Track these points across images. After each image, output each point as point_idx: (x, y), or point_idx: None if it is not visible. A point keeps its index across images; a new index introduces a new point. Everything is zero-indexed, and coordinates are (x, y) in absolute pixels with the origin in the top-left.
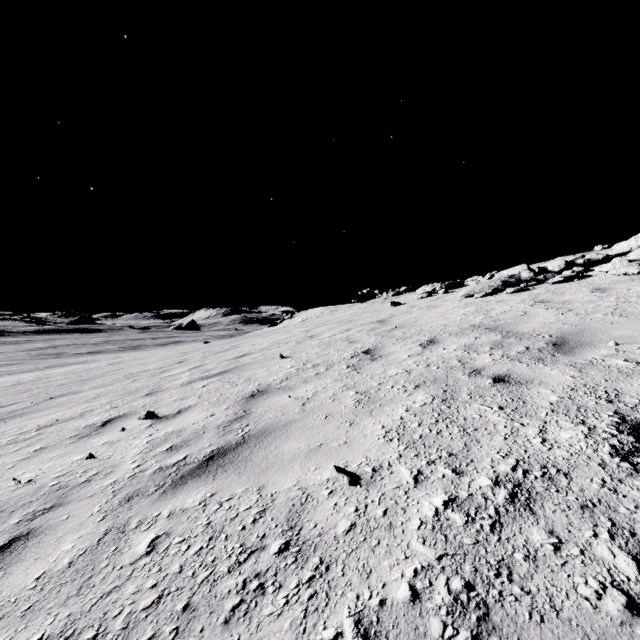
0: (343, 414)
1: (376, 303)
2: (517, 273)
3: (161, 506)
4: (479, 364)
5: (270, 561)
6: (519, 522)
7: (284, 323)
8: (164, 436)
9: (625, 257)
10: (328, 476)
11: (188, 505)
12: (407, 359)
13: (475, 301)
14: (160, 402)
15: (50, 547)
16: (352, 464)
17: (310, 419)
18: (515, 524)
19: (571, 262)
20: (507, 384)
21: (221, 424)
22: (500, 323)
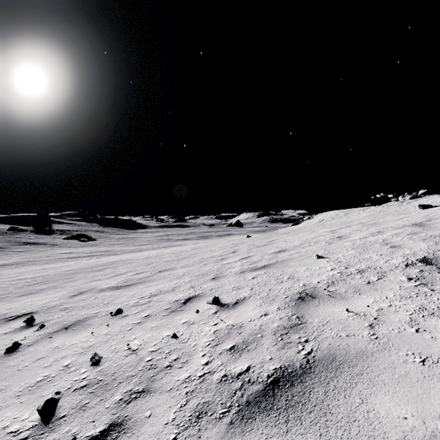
0: None
1: (392, 206)
2: None
3: None
4: None
5: None
6: None
7: (303, 223)
8: (227, 329)
9: None
10: None
11: None
12: None
13: None
14: (222, 288)
15: None
16: None
17: (395, 357)
18: None
19: None
20: None
21: (277, 329)
22: None
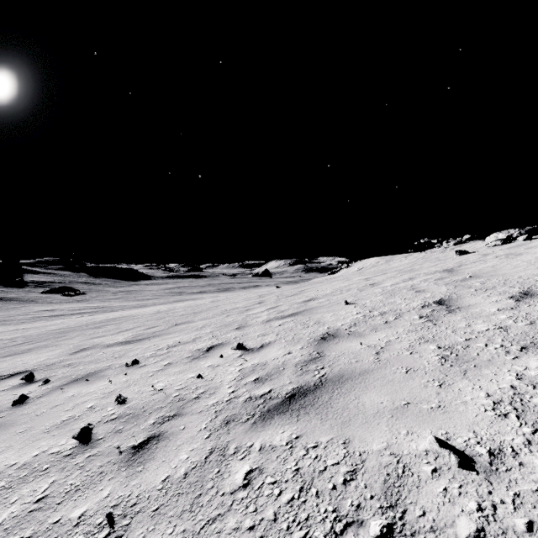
0: (427, 370)
1: (435, 252)
2: None
3: (253, 437)
4: None
5: None
6: None
7: (341, 272)
8: (251, 367)
9: None
10: (426, 447)
11: (276, 442)
12: (497, 313)
13: None
14: (247, 336)
15: (172, 453)
16: (455, 437)
17: (388, 371)
18: None
19: None
20: None
21: (298, 363)
22: None
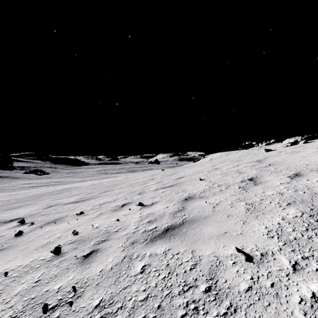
0: (238, 216)
1: (254, 150)
2: None
3: (146, 250)
4: None
5: (200, 295)
6: None
7: (200, 161)
8: (146, 215)
9: None
10: (231, 252)
11: (158, 252)
12: (279, 185)
13: None
14: (144, 198)
15: (104, 258)
16: (246, 248)
17: (218, 216)
18: None
19: None
20: None
21: (171, 212)
22: None
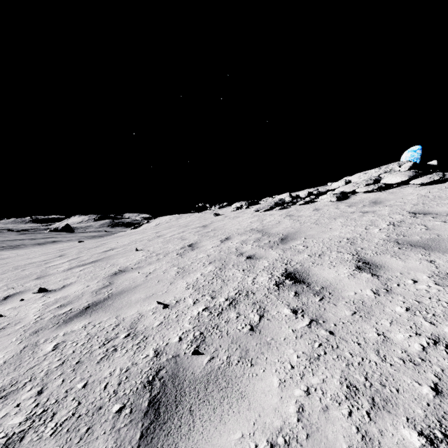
0: (168, 279)
1: (207, 213)
2: (284, 198)
3: (58, 332)
4: (244, 250)
5: (120, 341)
6: (228, 311)
7: (143, 226)
8: (54, 300)
9: (333, 192)
10: (154, 307)
11: (75, 329)
12: (211, 249)
13: (259, 214)
14: (48, 282)
15: None
16: (167, 300)
17: (149, 283)
18: (227, 312)
19: (311, 192)
20: (251, 259)
21: (94, 290)
22: (265, 228)
